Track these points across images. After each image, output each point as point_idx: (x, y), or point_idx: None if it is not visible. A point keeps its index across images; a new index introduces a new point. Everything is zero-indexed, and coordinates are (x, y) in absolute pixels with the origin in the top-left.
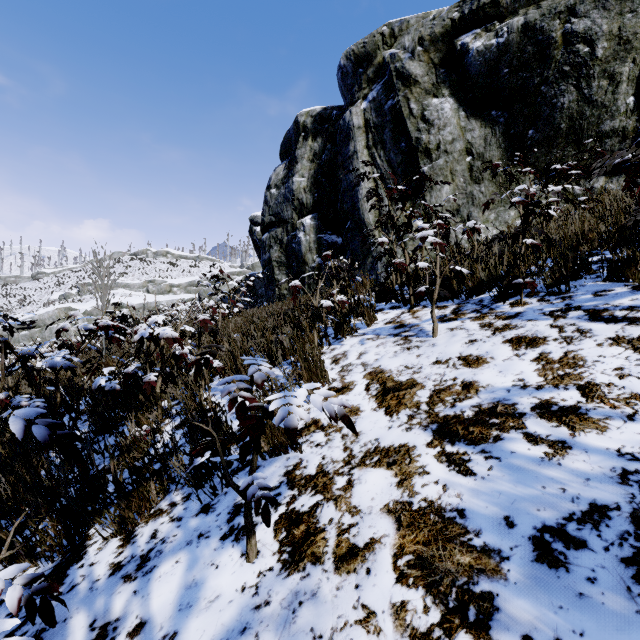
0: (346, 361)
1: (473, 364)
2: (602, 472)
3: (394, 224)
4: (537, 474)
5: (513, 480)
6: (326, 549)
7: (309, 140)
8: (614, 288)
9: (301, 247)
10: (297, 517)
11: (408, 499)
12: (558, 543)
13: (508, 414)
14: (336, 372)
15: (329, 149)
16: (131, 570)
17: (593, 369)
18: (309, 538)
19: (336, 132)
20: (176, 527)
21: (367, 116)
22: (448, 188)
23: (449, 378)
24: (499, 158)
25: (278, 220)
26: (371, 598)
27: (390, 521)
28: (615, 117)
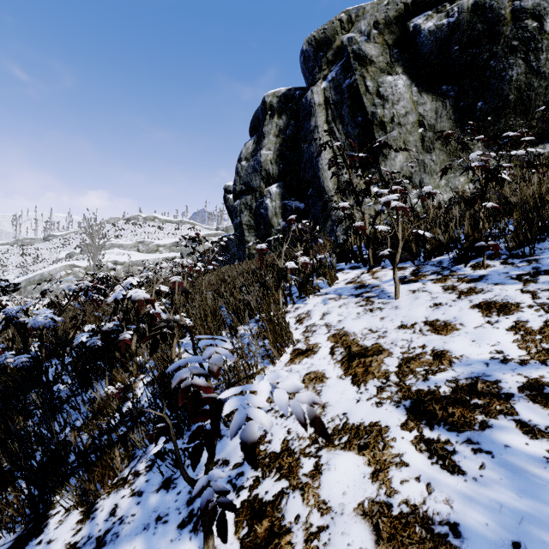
0: (310, 321)
1: (441, 330)
2: None
3: (354, 190)
4: (545, 482)
5: (515, 487)
6: None
7: (275, 118)
8: None
9: (268, 212)
10: (260, 508)
11: (386, 499)
12: None
13: (492, 394)
14: (300, 332)
15: (293, 125)
16: None
17: None
18: (273, 540)
19: (299, 110)
20: (136, 504)
21: (327, 94)
22: (401, 157)
23: (417, 345)
24: (449, 129)
25: (248, 188)
26: None
27: (366, 529)
28: None
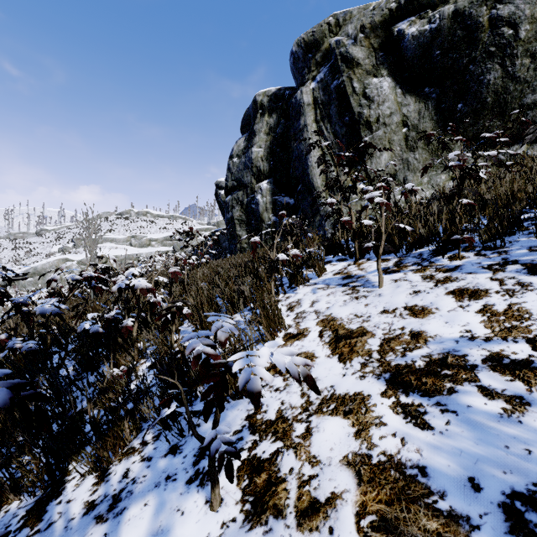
0: (300, 308)
1: (419, 314)
2: None
3: (341, 187)
4: (498, 432)
5: (473, 437)
6: (287, 502)
7: (265, 116)
8: None
9: (259, 207)
10: (259, 464)
11: (367, 451)
12: (532, 513)
13: (459, 366)
14: (291, 319)
15: (283, 123)
16: (103, 510)
17: None
18: (271, 488)
19: (289, 109)
20: (146, 467)
21: (315, 94)
22: (386, 155)
23: (397, 327)
24: (431, 129)
25: (239, 184)
26: None
27: (350, 475)
28: (536, 91)
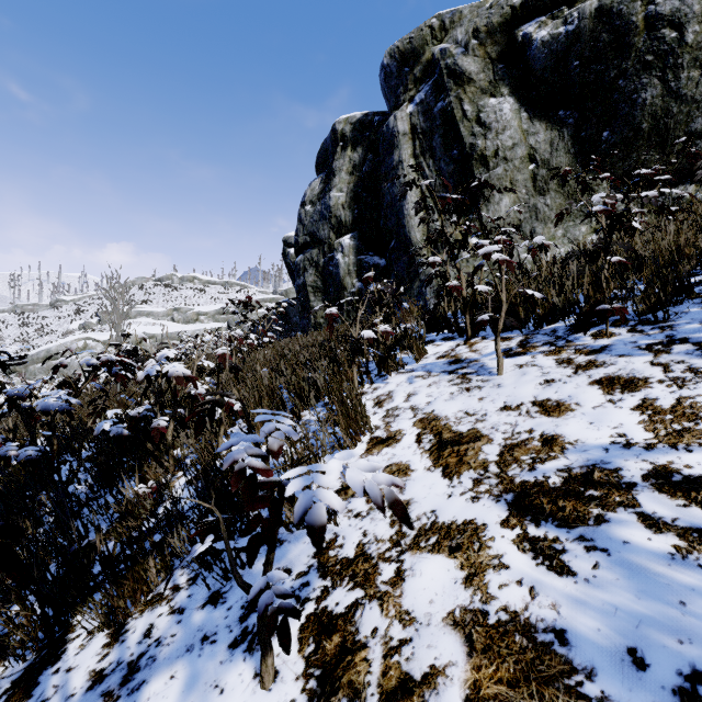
0: (391, 404)
1: (553, 412)
2: None
3: (448, 240)
4: (668, 580)
5: (633, 587)
6: (368, 678)
7: (348, 150)
8: None
9: (339, 270)
10: (329, 621)
11: (481, 606)
12: None
13: (611, 484)
14: (380, 417)
15: (371, 159)
16: (114, 684)
17: None
18: (345, 657)
19: (378, 140)
20: (176, 623)
21: (414, 121)
22: (508, 201)
23: (523, 430)
24: (568, 165)
25: (313, 240)
26: None
27: (457, 640)
28: None
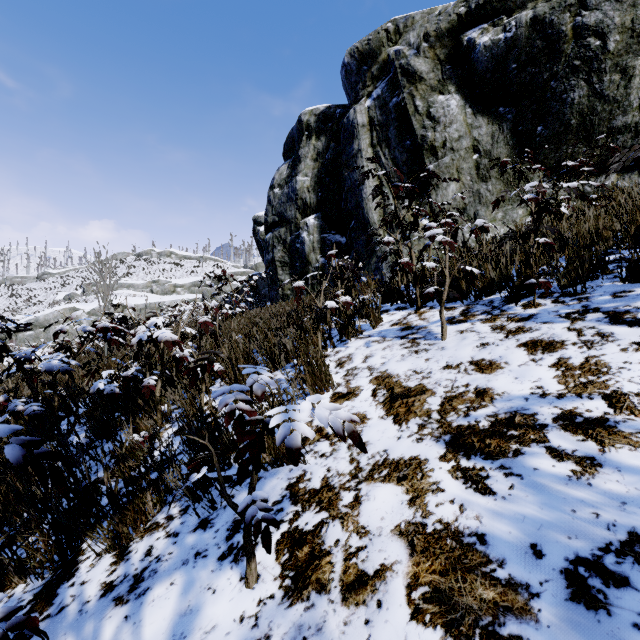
0: (351, 364)
1: (486, 369)
2: (639, 495)
3: (400, 223)
4: (565, 495)
5: (538, 501)
6: (332, 575)
7: (313, 139)
8: (634, 289)
9: (304, 247)
10: (300, 537)
11: (421, 520)
12: (595, 579)
13: (528, 425)
14: (341, 376)
15: (333, 148)
16: (123, 591)
17: (619, 377)
18: (313, 562)
19: (340, 131)
20: (172, 544)
21: (371, 114)
22: (454, 186)
23: (461, 384)
24: (507, 155)
25: (281, 220)
26: (383, 637)
27: (402, 545)
28: (627, 112)
